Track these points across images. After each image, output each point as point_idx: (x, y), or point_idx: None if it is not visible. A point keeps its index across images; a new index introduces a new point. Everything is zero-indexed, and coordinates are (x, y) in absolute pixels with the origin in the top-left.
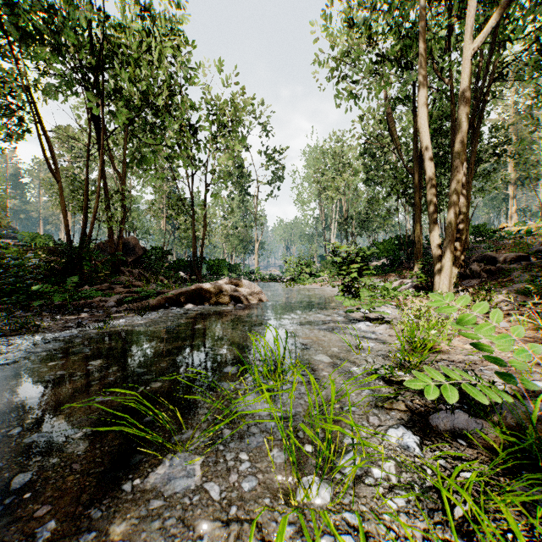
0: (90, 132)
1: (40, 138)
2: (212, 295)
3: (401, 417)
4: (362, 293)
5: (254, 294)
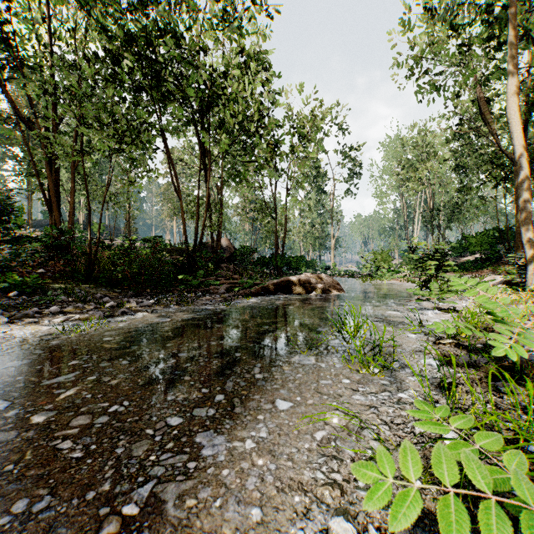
0: (200, 158)
1: (169, 168)
2: (297, 287)
3: (435, 357)
4: (433, 285)
5: (332, 286)
